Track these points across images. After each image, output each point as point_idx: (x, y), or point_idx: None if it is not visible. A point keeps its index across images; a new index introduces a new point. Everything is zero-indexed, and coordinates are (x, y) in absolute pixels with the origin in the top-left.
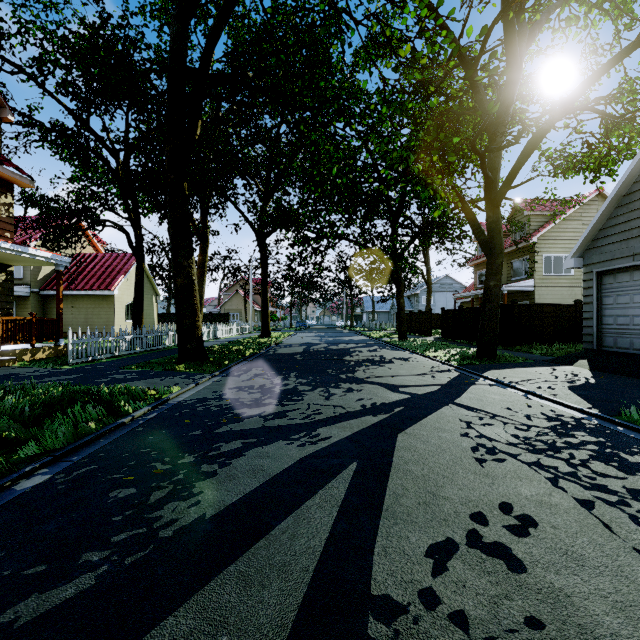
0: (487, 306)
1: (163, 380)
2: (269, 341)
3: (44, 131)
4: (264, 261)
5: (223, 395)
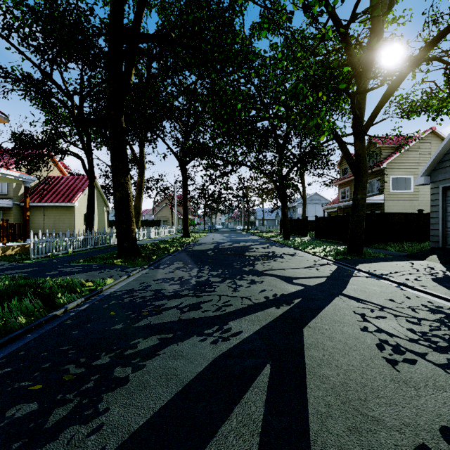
0: (355, 214)
1: (101, 273)
2: (188, 240)
3: (16, 80)
4: (185, 182)
5: (148, 286)
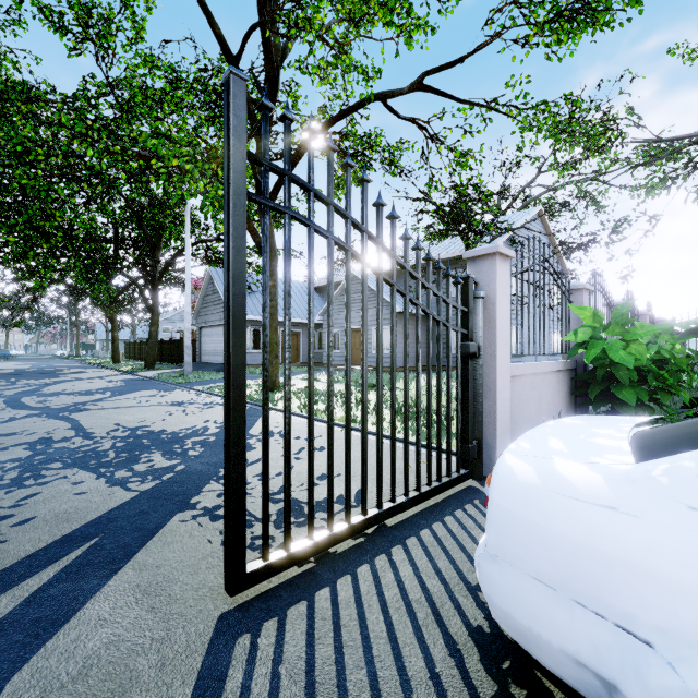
0: (150, 341)
1: None
2: None
3: None
4: None
5: None
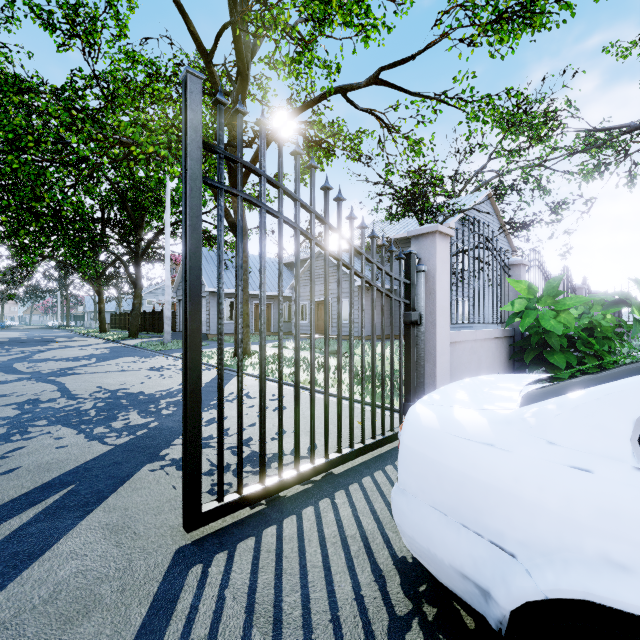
0: (133, 312)
1: None
2: None
3: None
4: None
5: None
